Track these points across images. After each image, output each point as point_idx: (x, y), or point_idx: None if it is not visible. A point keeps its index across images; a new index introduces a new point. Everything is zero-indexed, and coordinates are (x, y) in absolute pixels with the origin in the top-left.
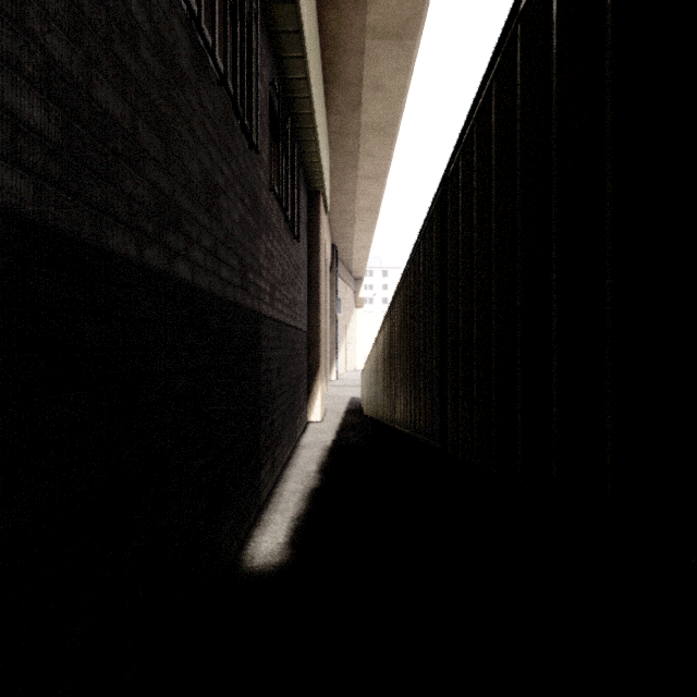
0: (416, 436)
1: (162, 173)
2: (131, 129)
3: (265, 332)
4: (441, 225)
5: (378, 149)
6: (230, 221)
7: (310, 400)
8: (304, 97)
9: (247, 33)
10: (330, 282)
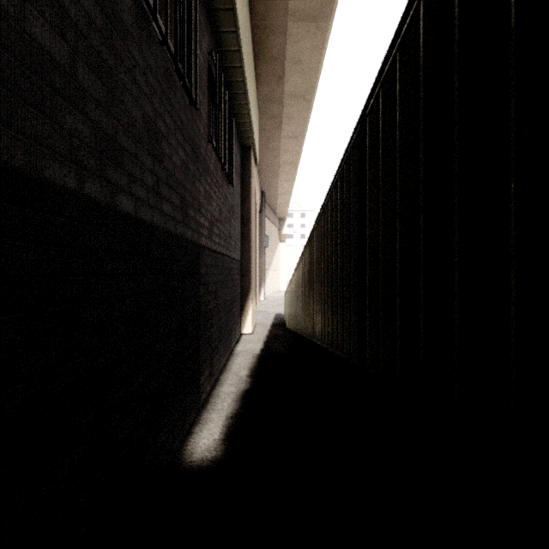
0: (334, 351)
1: (104, 114)
2: (70, 68)
3: (204, 261)
4: (359, 160)
5: (298, 114)
6: (172, 164)
7: (243, 316)
8: (237, 67)
9: (188, 6)
10: (259, 221)
